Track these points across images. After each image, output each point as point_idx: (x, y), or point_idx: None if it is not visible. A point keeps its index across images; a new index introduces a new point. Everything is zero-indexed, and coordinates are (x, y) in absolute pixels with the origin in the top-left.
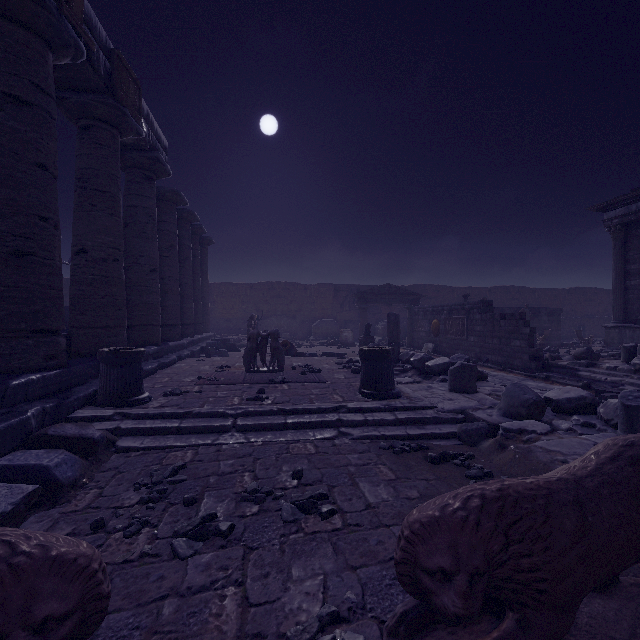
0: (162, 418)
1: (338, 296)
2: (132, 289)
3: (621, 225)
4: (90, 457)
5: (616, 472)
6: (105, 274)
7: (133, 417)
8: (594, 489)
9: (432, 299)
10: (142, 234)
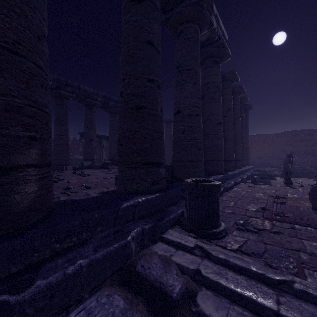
0: (246, 275)
1: None
2: (206, 137)
3: None
4: None
5: None
6: (190, 125)
7: (212, 259)
8: None
9: None
10: (212, 100)
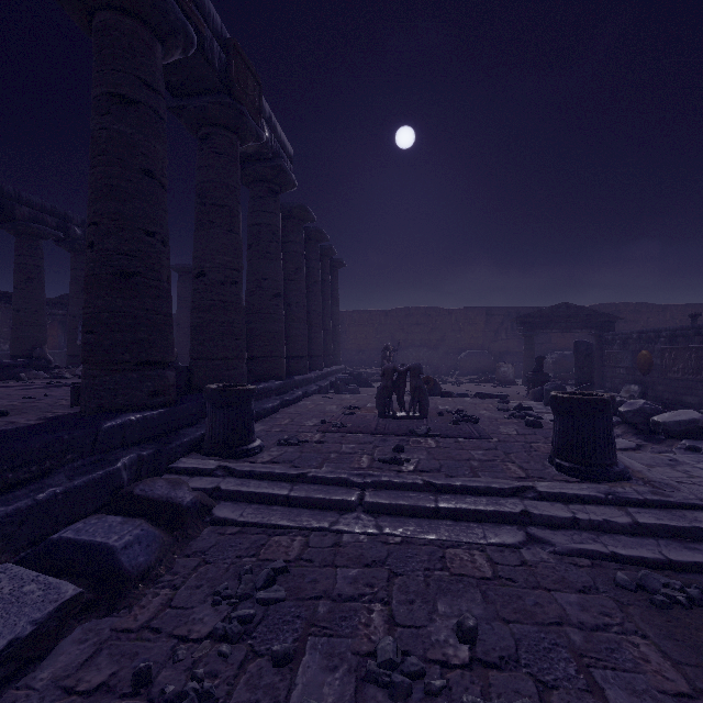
0: (270, 479)
1: (491, 322)
2: (255, 316)
3: None
4: (176, 531)
5: None
6: (223, 299)
7: (237, 474)
8: None
9: (629, 323)
10: (265, 255)
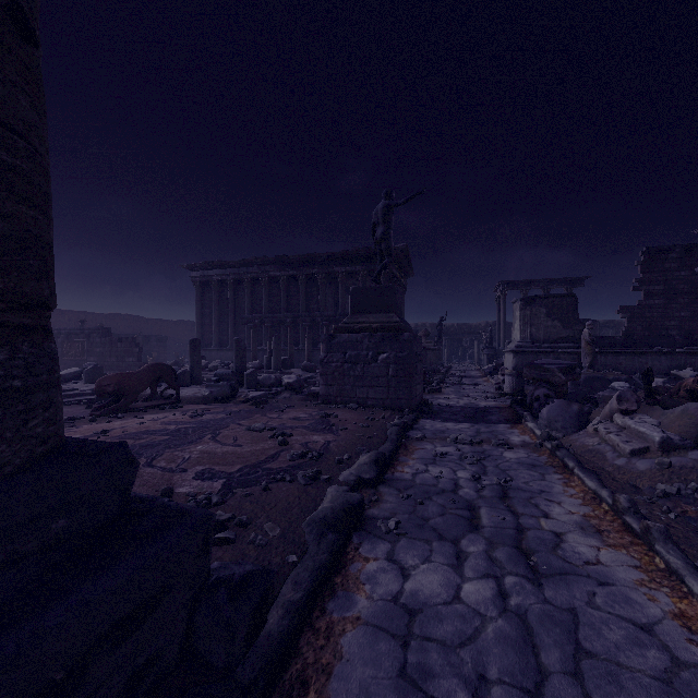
0: None
1: None
2: None
3: (201, 282)
4: None
5: (147, 368)
6: None
7: None
8: (142, 372)
9: None
10: None
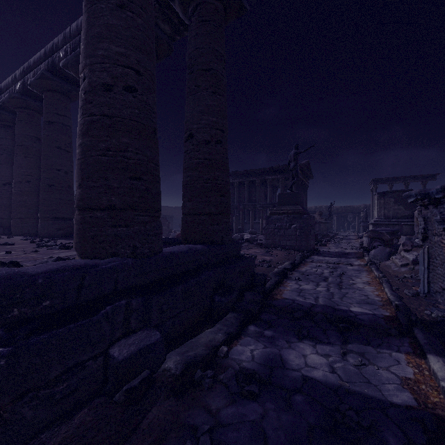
0: None
1: None
2: None
3: None
4: None
5: None
6: None
7: None
8: None
9: None
10: None
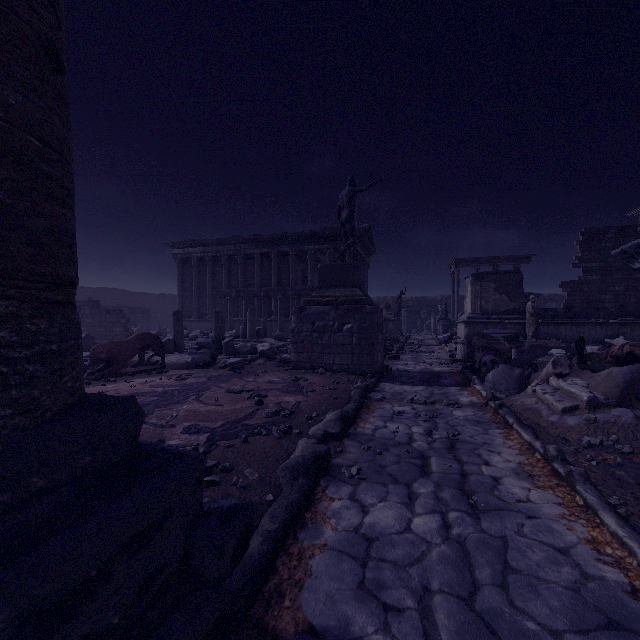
0: None
1: None
2: None
3: (181, 259)
4: None
5: (136, 337)
6: None
7: None
8: (132, 340)
9: None
10: None
